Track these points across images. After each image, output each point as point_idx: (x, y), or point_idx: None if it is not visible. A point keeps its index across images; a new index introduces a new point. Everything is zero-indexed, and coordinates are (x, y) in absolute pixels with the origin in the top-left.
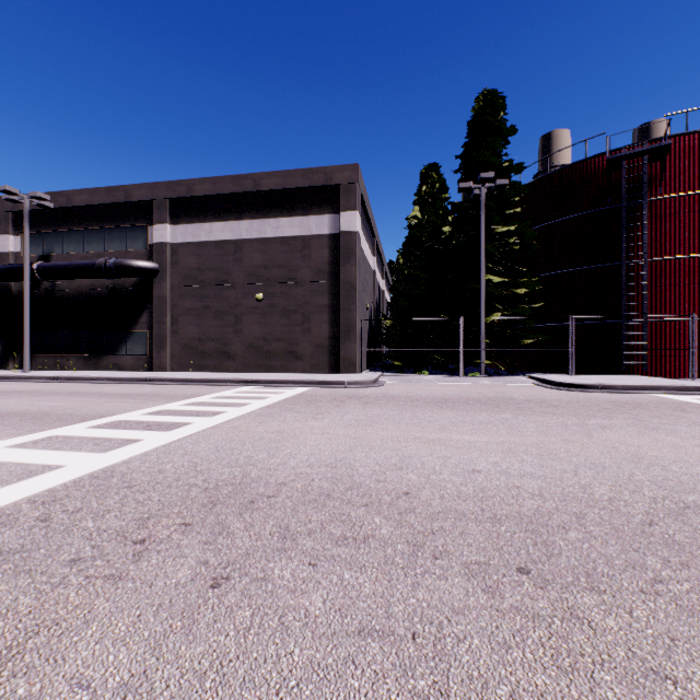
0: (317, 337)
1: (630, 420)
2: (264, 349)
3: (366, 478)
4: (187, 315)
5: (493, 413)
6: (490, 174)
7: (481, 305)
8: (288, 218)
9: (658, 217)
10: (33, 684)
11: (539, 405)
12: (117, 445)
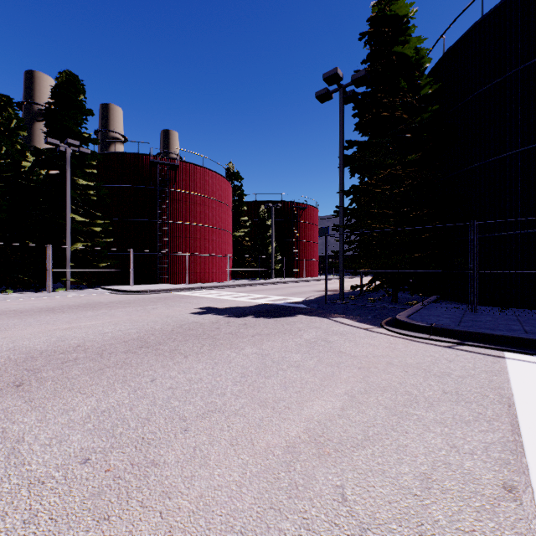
0: None
1: (164, 304)
2: None
3: (47, 348)
4: None
5: (96, 311)
6: (77, 142)
7: (68, 237)
8: None
9: (174, 200)
10: None
11: (120, 303)
12: None
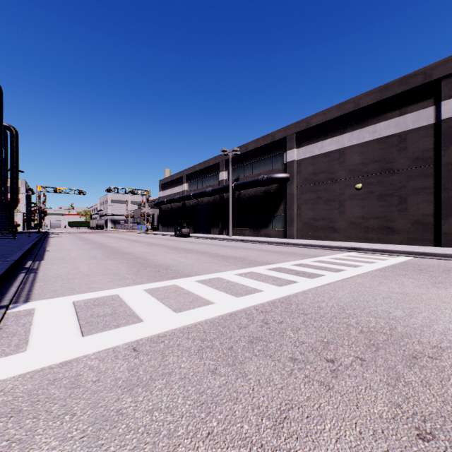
0: (414, 215)
1: None
2: (362, 225)
3: None
4: (306, 204)
5: None
6: None
7: None
8: (383, 122)
9: None
10: (305, 451)
11: None
12: (285, 283)
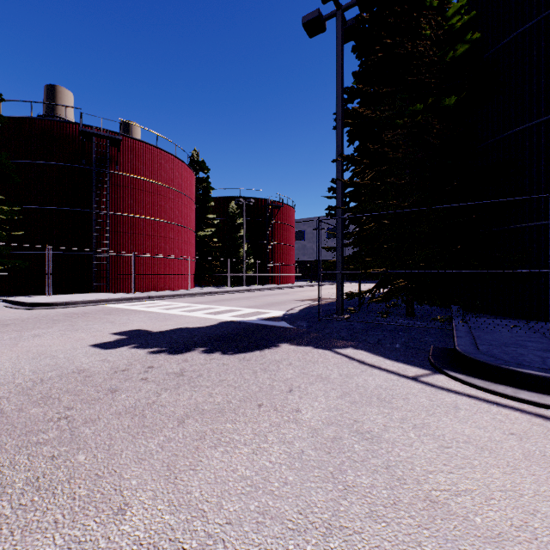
0: None
1: (66, 326)
2: None
3: None
4: None
5: None
6: None
7: None
8: None
9: (117, 185)
10: None
11: None
12: None
